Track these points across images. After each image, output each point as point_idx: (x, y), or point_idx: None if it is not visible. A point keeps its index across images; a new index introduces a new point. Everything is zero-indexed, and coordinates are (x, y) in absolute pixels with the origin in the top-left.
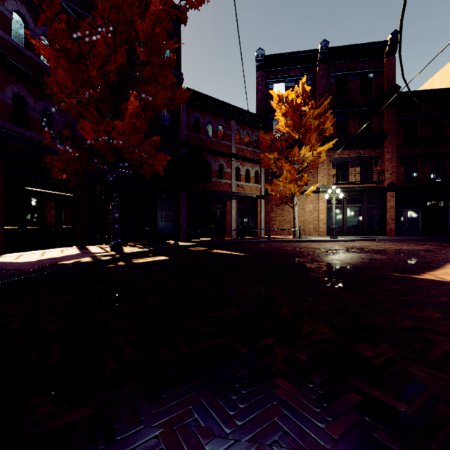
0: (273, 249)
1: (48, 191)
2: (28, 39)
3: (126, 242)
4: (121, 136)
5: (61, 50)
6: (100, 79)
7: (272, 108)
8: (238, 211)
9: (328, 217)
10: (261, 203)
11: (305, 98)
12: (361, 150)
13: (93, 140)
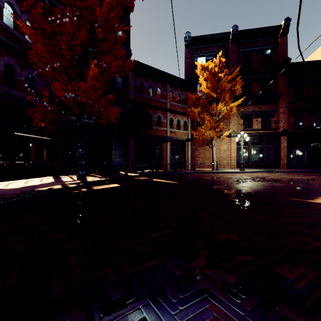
0: (197, 179)
1: (32, 136)
2: (13, 20)
3: (89, 173)
4: (84, 94)
5: (39, 29)
6: (68, 51)
7: (196, 75)
8: (171, 150)
9: (238, 155)
10: (188, 144)
11: (221, 67)
12: (262, 106)
13: (62, 97)
